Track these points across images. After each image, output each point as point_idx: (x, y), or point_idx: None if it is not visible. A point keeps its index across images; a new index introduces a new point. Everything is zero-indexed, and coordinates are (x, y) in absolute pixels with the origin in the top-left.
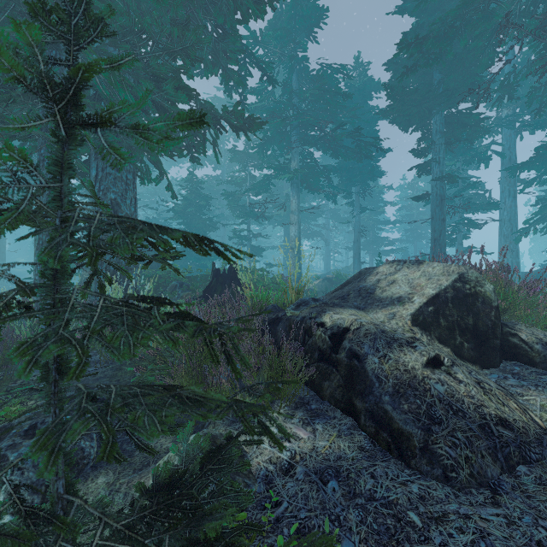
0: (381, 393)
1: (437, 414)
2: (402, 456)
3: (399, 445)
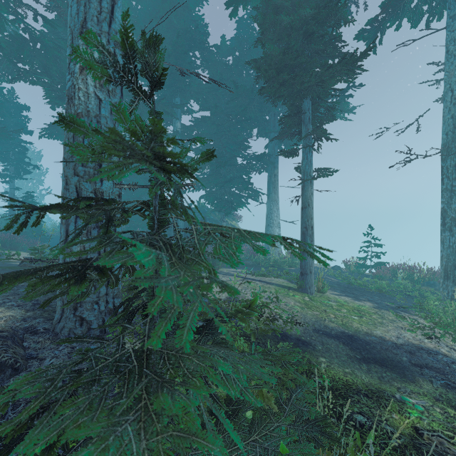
0: None
1: None
2: None
3: None
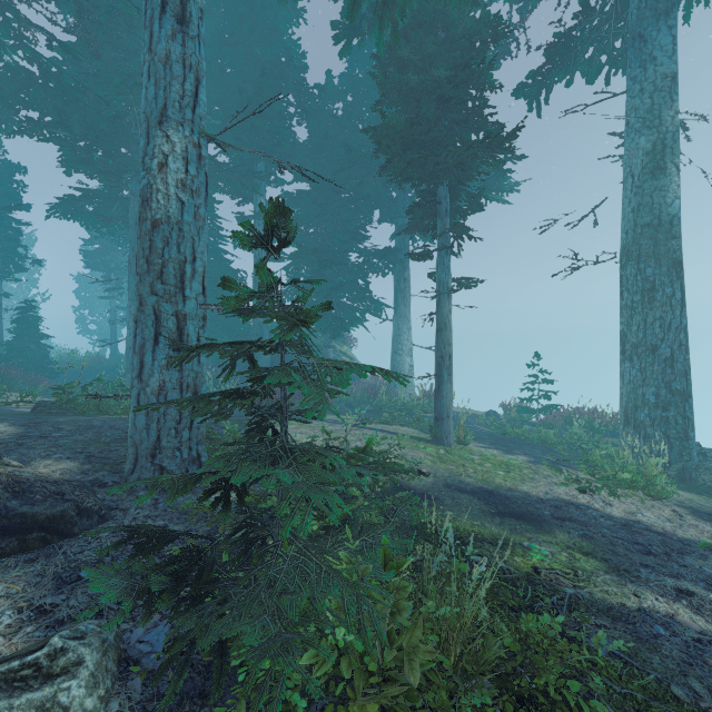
0: (6, 502)
1: (56, 490)
2: (65, 534)
3: (57, 529)
